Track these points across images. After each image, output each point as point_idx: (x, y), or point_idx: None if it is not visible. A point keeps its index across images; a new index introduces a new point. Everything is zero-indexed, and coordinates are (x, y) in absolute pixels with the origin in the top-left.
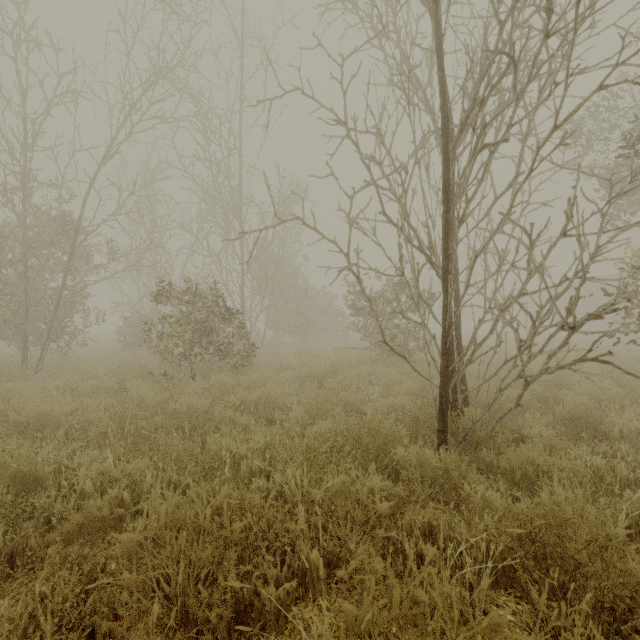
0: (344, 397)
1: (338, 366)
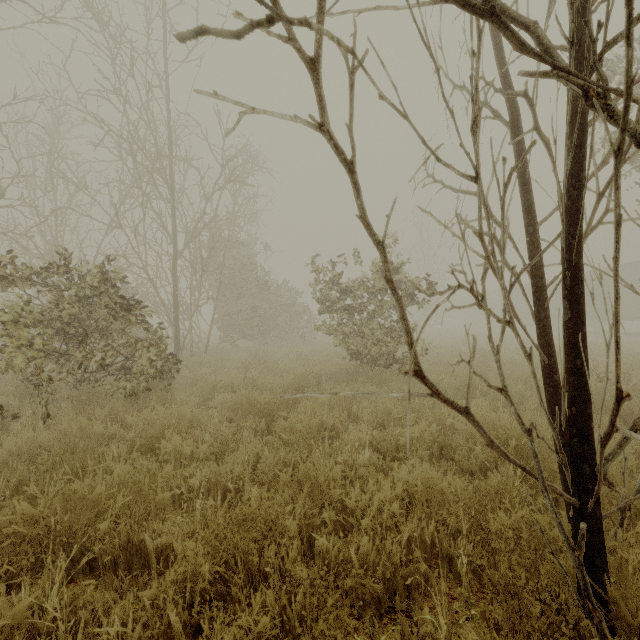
0: (308, 473)
1: (301, 385)
